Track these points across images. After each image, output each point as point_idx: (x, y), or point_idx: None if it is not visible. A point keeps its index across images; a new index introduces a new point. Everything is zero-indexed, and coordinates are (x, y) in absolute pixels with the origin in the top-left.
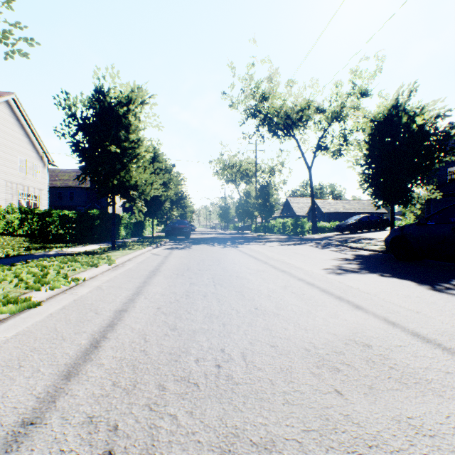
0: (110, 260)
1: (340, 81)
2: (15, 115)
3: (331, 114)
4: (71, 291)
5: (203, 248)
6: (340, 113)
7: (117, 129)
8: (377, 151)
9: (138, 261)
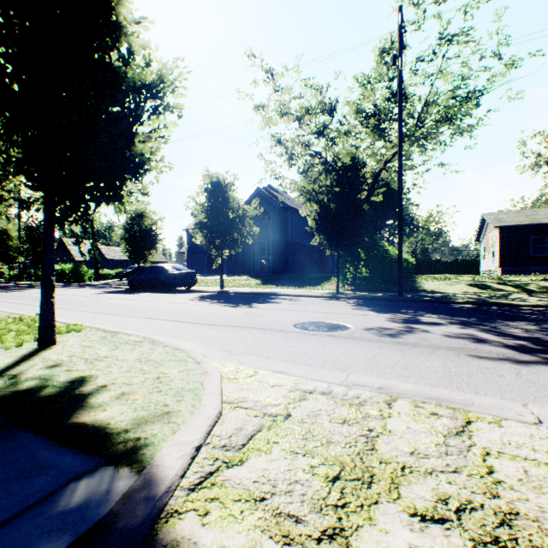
0: None
1: None
2: None
3: None
4: None
5: None
6: None
7: None
8: (129, 234)
9: None
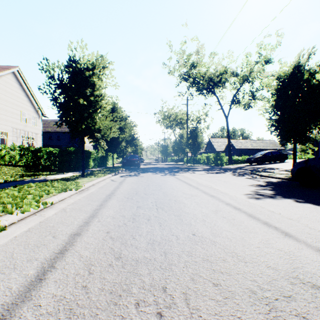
0: (77, 186)
1: (249, 52)
2: (19, 82)
3: (243, 77)
4: (41, 212)
5: (149, 175)
6: (249, 76)
7: (85, 87)
8: (282, 101)
9: (100, 186)
